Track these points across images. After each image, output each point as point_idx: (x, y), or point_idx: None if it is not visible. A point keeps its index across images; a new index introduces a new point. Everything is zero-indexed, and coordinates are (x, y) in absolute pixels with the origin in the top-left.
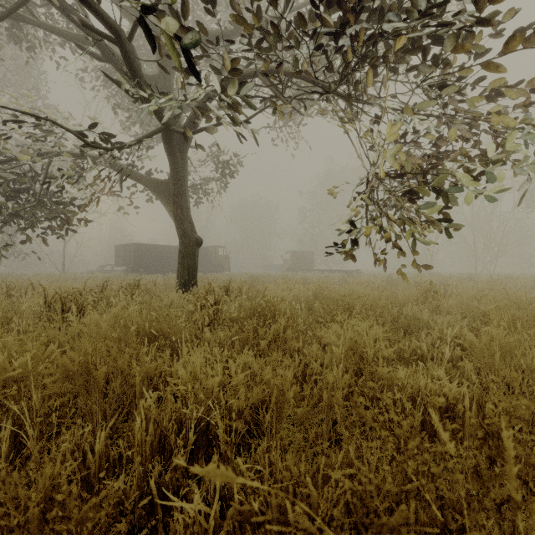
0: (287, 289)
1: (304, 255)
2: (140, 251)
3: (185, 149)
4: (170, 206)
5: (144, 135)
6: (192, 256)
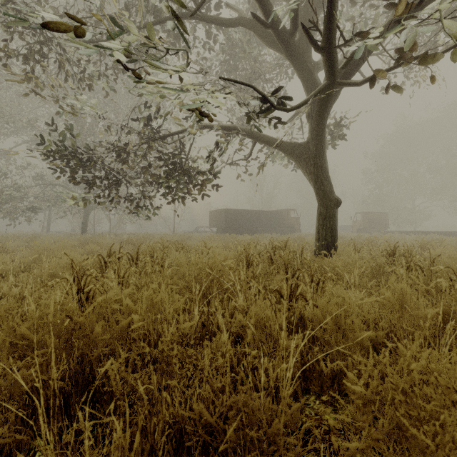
0: (448, 255)
1: (377, 216)
2: (230, 215)
3: (331, 107)
4: (308, 169)
5: (314, 92)
6: (333, 217)
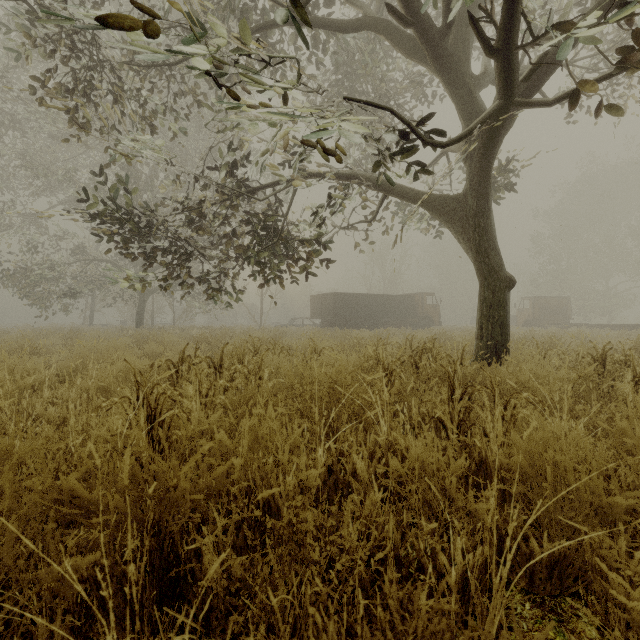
0: None
1: (554, 302)
2: (340, 301)
3: (501, 141)
4: (465, 233)
5: (482, 118)
6: (504, 305)
